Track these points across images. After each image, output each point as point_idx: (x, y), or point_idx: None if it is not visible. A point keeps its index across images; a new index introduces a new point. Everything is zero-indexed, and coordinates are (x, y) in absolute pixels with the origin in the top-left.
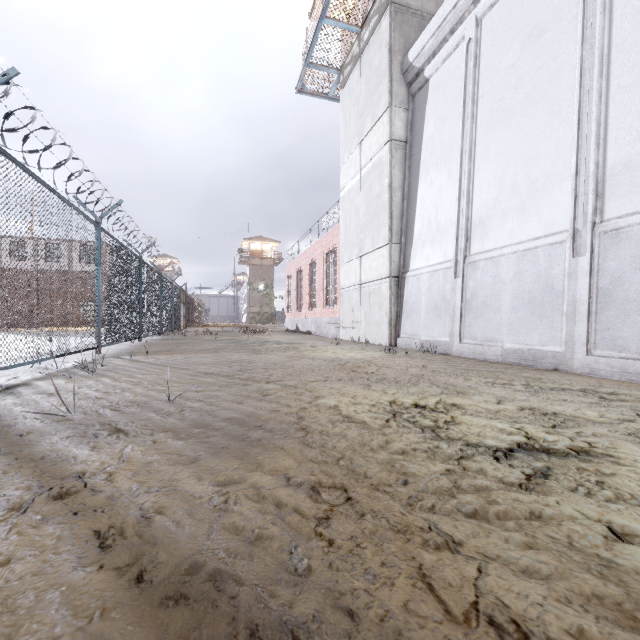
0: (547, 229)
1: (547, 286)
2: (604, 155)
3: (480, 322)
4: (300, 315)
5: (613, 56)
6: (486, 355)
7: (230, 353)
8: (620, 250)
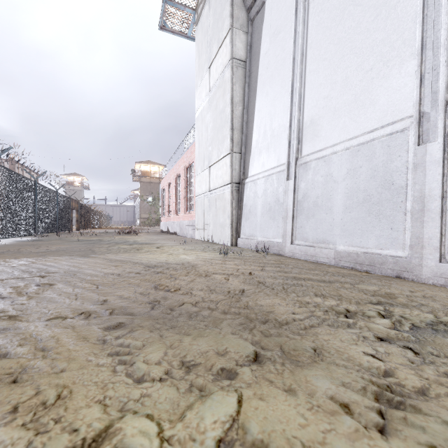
0: (384, 119)
1: (386, 181)
2: None
3: (312, 223)
4: (170, 219)
5: None
6: (318, 257)
7: (54, 257)
8: None
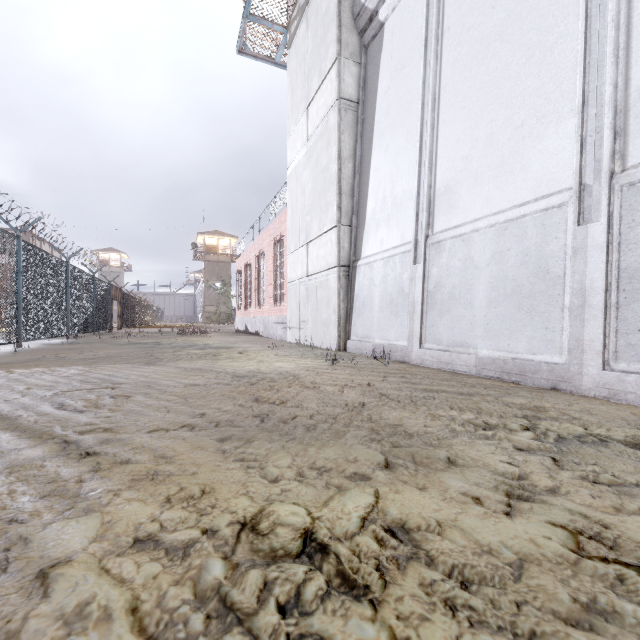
0: (538, 190)
1: (539, 269)
2: (626, 72)
3: (446, 321)
4: (249, 314)
5: None
6: (454, 365)
7: (110, 365)
8: None
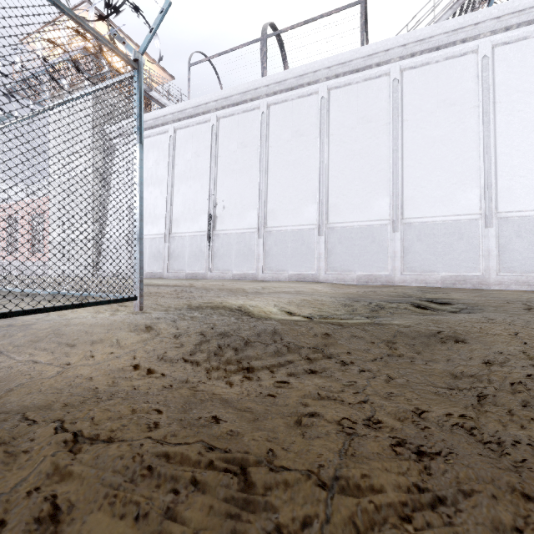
0: (159, 232)
1: (159, 251)
2: (172, 214)
3: None
4: None
5: (174, 186)
6: None
7: None
8: (174, 243)
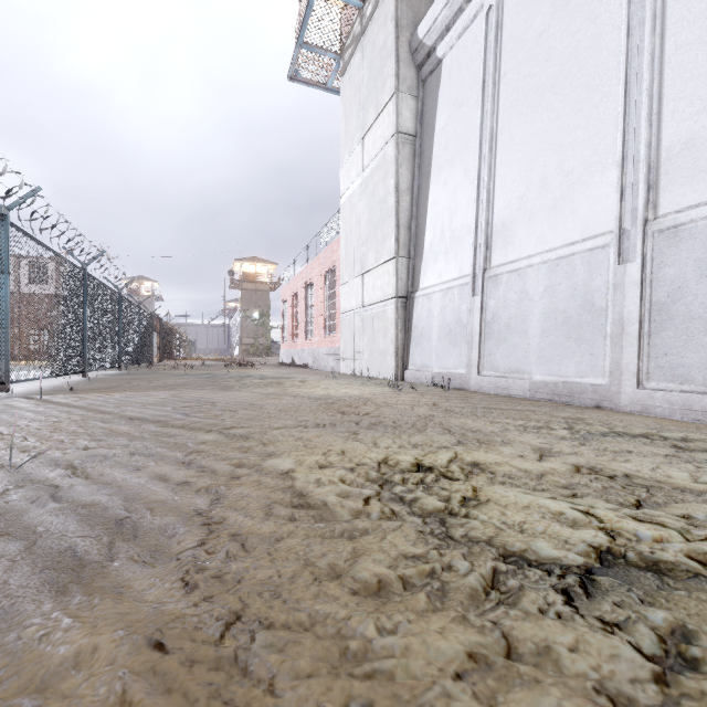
0: (585, 231)
1: (586, 302)
2: (658, 134)
3: (503, 349)
4: (296, 346)
5: (669, 8)
6: (510, 390)
7: (190, 390)
8: (680, 253)
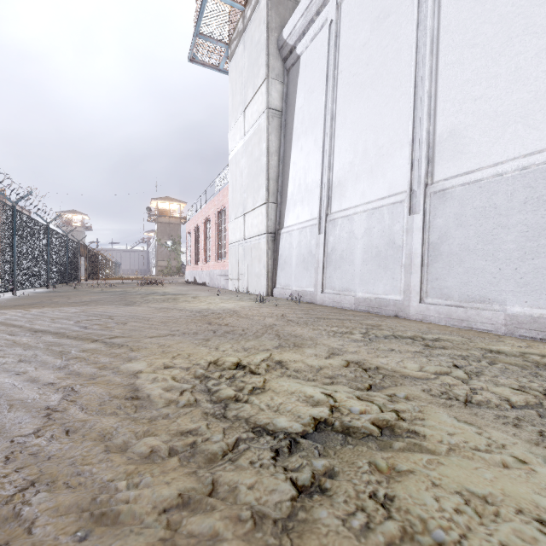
0: (390, 190)
1: (390, 241)
2: (434, 124)
3: (338, 274)
4: (197, 268)
5: (441, 37)
6: (342, 303)
7: (99, 306)
8: (446, 208)
